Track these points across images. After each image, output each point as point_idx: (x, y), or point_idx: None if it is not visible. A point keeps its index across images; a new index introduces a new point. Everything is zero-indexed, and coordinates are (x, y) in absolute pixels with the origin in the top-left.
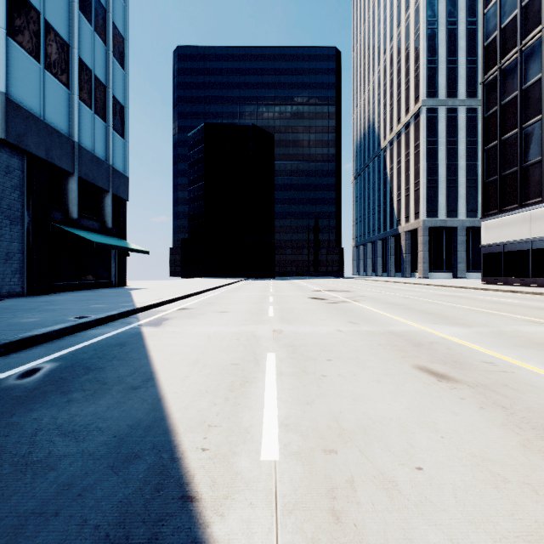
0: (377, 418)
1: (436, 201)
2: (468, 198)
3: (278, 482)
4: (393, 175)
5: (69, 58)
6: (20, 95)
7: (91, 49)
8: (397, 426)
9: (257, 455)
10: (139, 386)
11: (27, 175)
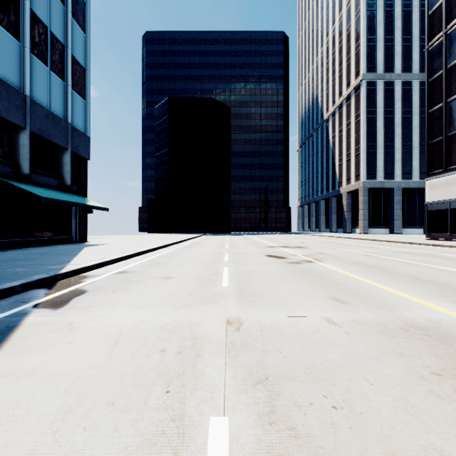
0: None
1: (375, 165)
2: (404, 162)
3: None
4: (335, 142)
5: (19, 9)
6: None
7: (47, 6)
8: None
9: None
10: None
11: None
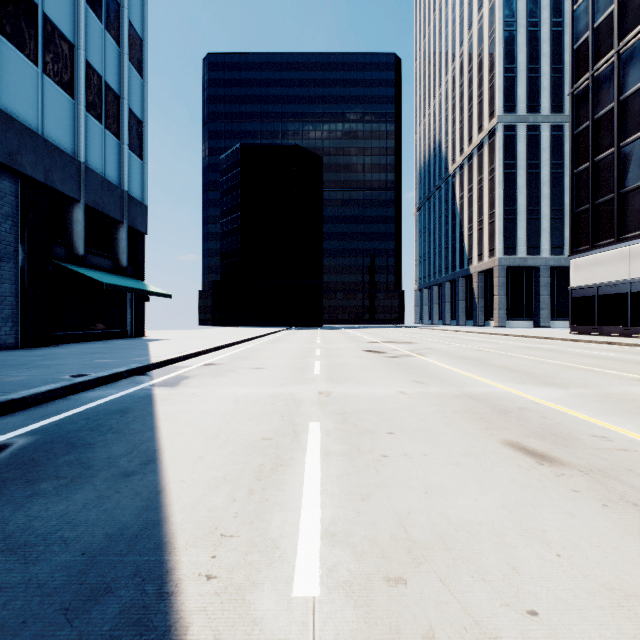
0: (461, 523)
1: (515, 236)
2: (553, 232)
3: (317, 639)
4: (463, 205)
5: (74, 61)
6: (13, 104)
7: (101, 51)
8: (490, 536)
9: (288, 587)
10: (135, 471)
11: (22, 202)
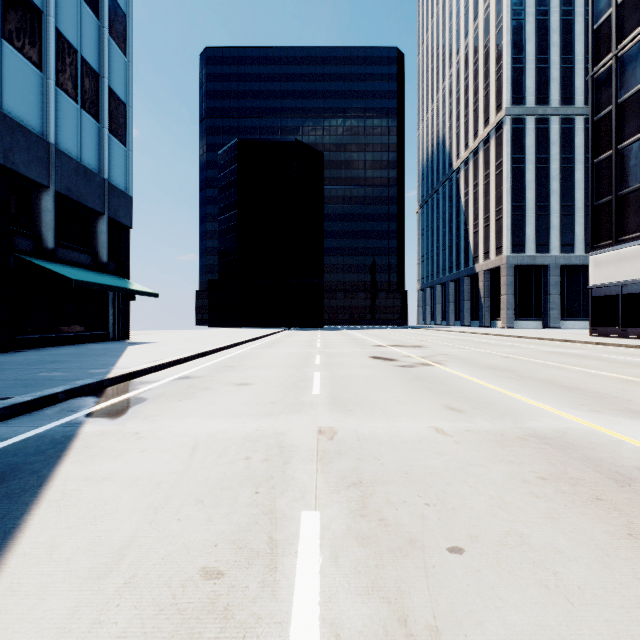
0: None
1: (523, 233)
2: (563, 229)
3: None
4: (468, 202)
5: (42, 28)
6: None
7: (76, 22)
8: None
9: None
10: None
11: None
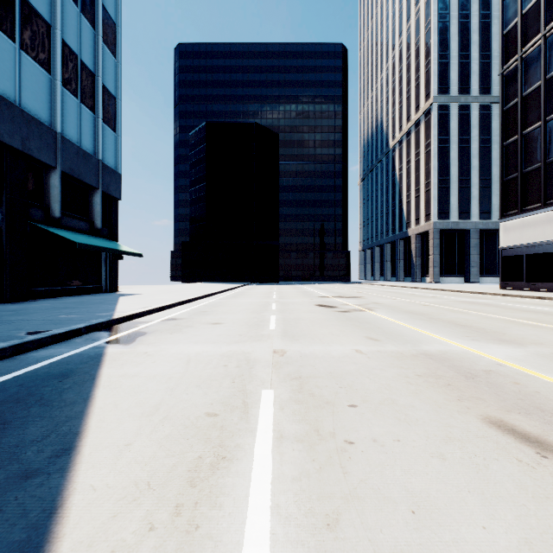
0: None
1: (448, 203)
2: (482, 199)
3: None
4: (402, 176)
5: (50, 39)
6: None
7: (77, 32)
8: None
9: None
10: (38, 469)
11: None
